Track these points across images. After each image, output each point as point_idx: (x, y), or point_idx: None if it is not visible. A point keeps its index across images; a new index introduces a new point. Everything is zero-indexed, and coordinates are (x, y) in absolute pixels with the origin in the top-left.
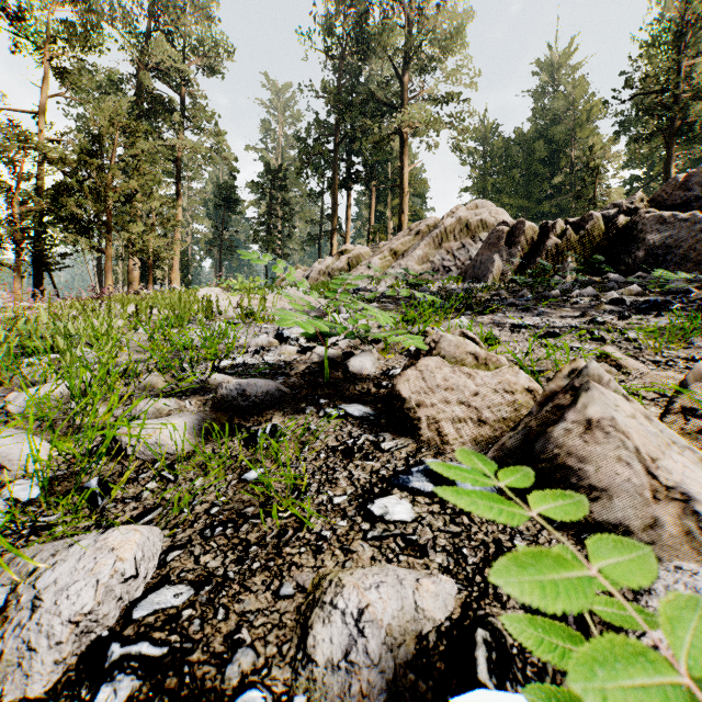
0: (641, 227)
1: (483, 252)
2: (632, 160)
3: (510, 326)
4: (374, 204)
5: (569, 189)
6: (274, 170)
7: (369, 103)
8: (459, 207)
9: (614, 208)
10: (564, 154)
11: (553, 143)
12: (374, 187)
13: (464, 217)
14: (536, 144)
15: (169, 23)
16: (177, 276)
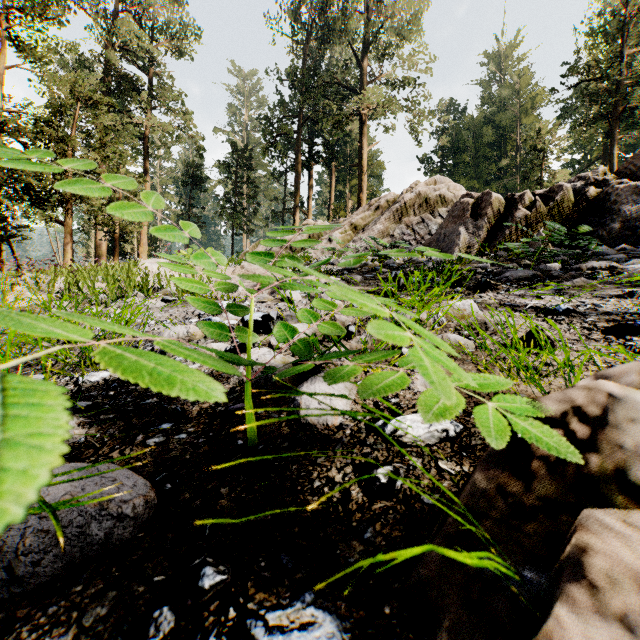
0: (614, 198)
1: (447, 225)
2: (571, 146)
3: (535, 310)
4: (334, 183)
5: (515, 171)
6: (239, 150)
7: (329, 86)
8: (417, 183)
9: (580, 181)
10: (510, 138)
11: (500, 128)
12: (334, 167)
13: (423, 192)
14: (485, 129)
15: (136, 4)
16: (144, 250)
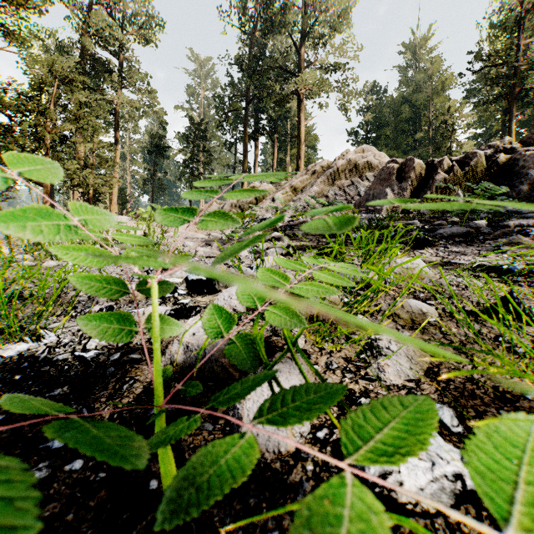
0: (521, 164)
1: (375, 187)
2: (474, 122)
3: (485, 269)
4: (276, 152)
5: (428, 142)
6: (196, 123)
7: (272, 69)
8: (348, 151)
9: (490, 149)
10: (424, 115)
11: (415, 106)
12: (276, 138)
13: (353, 159)
14: (403, 107)
15: None
16: (115, 208)
